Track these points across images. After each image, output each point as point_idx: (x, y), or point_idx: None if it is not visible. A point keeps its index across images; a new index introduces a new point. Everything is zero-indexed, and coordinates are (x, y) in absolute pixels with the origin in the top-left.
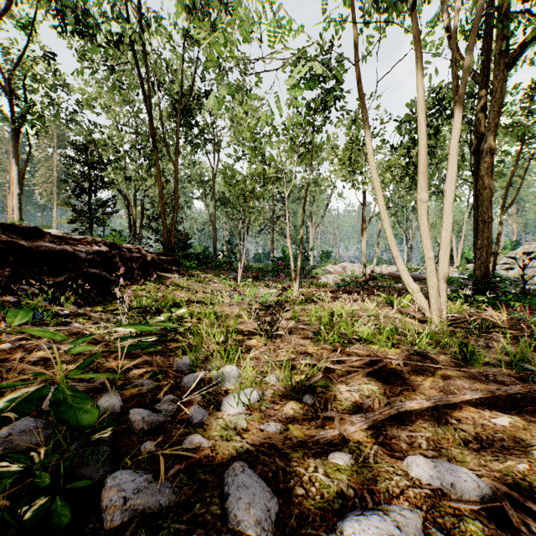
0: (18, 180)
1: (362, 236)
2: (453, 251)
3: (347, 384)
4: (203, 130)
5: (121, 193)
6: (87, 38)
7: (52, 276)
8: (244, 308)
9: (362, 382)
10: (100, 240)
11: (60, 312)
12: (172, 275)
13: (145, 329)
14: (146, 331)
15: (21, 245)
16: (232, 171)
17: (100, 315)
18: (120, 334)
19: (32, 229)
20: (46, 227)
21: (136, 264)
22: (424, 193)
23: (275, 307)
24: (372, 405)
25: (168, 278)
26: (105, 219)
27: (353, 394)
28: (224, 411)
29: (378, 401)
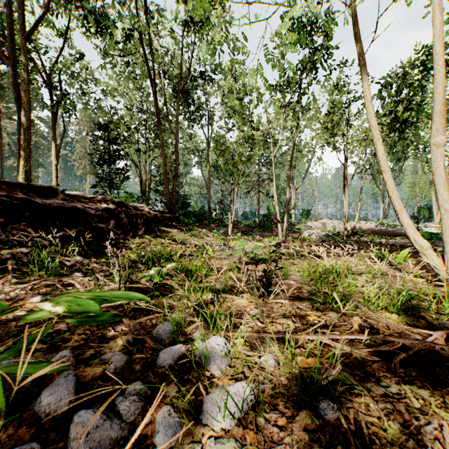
0: (54, 154)
1: (343, 194)
2: (432, 208)
3: (378, 381)
4: (199, 107)
5: (134, 162)
6: (105, 35)
7: (63, 230)
8: (233, 261)
9: (399, 379)
10: (109, 199)
11: (67, 263)
12: (172, 229)
13: (82, 308)
14: (80, 312)
15: (34, 202)
16: (223, 138)
17: (102, 266)
18: (110, 287)
19: (46, 188)
20: (73, 190)
21: (141, 220)
22: (439, 135)
23: (263, 261)
24: (439, 437)
25: (169, 232)
26: (119, 183)
27: (395, 405)
28: (204, 426)
29: (447, 430)
